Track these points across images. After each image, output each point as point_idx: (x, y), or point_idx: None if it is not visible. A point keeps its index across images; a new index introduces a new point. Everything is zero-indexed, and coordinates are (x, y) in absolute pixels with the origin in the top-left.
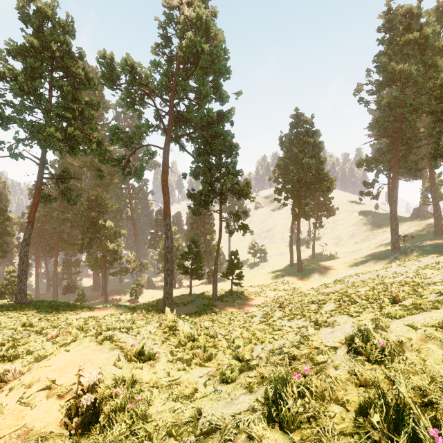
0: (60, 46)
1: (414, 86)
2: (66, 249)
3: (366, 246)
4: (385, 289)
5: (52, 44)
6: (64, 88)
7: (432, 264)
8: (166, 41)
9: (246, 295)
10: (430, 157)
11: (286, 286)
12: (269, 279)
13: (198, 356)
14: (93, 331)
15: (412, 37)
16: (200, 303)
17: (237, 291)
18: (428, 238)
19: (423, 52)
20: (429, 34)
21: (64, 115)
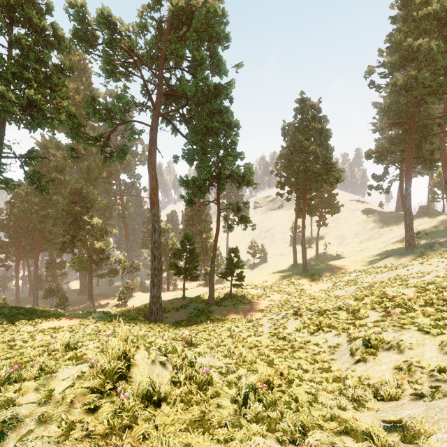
0: None
1: (432, 65)
2: (49, 249)
3: (373, 245)
4: (442, 290)
5: None
6: (22, 41)
7: None
8: (154, 0)
9: (247, 298)
10: None
11: (291, 287)
12: (272, 281)
13: None
14: None
15: (431, 9)
16: (194, 308)
17: (236, 293)
18: (441, 235)
19: (442, 29)
20: None
21: (22, 76)
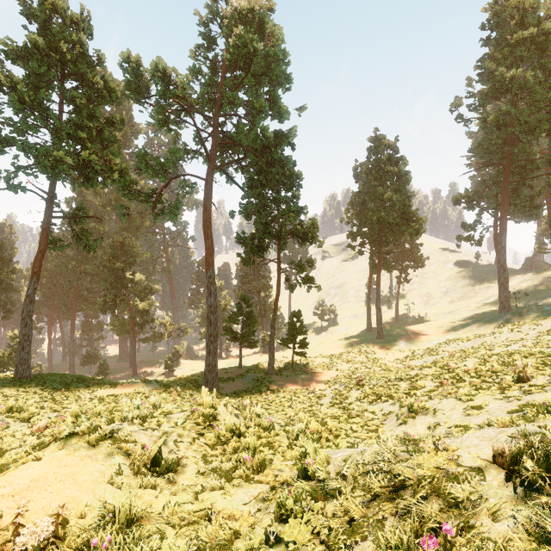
0: (73, 48)
1: (529, 98)
2: (86, 309)
3: (465, 306)
4: (501, 362)
5: (61, 44)
6: (77, 100)
7: None
8: (209, 41)
9: (312, 368)
10: None
11: (362, 356)
12: (341, 348)
13: (244, 465)
14: (87, 425)
15: (527, 34)
16: (252, 378)
17: (299, 362)
18: (546, 295)
19: (542, 54)
20: (550, 30)
21: (77, 136)
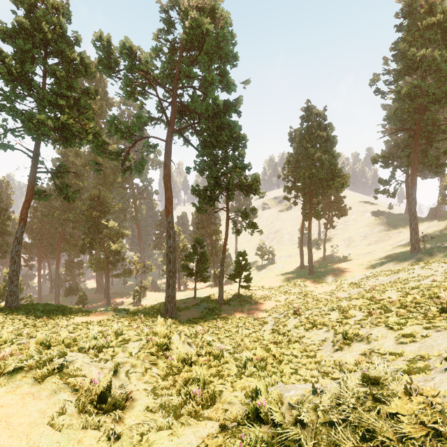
0: (54, 29)
1: (436, 73)
2: (69, 250)
3: (380, 248)
4: (421, 295)
5: (43, 25)
6: (57, 73)
7: None
8: (169, 25)
9: (255, 298)
10: None
11: (297, 289)
12: (279, 282)
13: (193, 398)
14: (35, 359)
15: (435, 19)
16: (205, 307)
17: (244, 294)
18: None
19: (446, 37)
20: None
21: (57, 103)
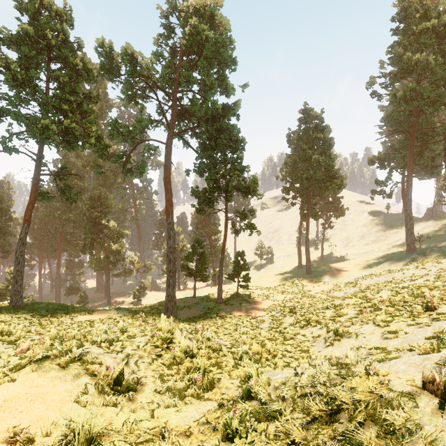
0: (57, 35)
1: (431, 77)
2: (69, 250)
3: (378, 248)
4: (411, 294)
5: (47, 32)
6: (61, 78)
7: None
8: (169, 31)
9: (253, 298)
10: None
11: (294, 288)
12: (277, 282)
13: (195, 384)
14: (58, 349)
15: (429, 24)
16: (204, 306)
17: (243, 293)
18: (444, 239)
19: (441, 41)
20: None
21: (60, 108)
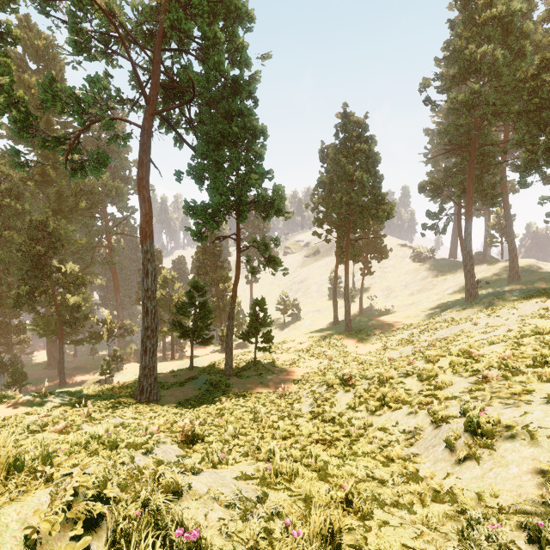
0: None
1: (496, 80)
2: (0, 306)
3: (425, 298)
4: (544, 344)
5: None
6: None
7: (540, 311)
8: None
9: (277, 365)
10: (521, 170)
11: (333, 350)
12: (308, 343)
13: None
14: None
15: (496, 12)
16: (205, 382)
17: (263, 360)
18: (502, 285)
19: (506, 39)
20: (516, 11)
21: None
